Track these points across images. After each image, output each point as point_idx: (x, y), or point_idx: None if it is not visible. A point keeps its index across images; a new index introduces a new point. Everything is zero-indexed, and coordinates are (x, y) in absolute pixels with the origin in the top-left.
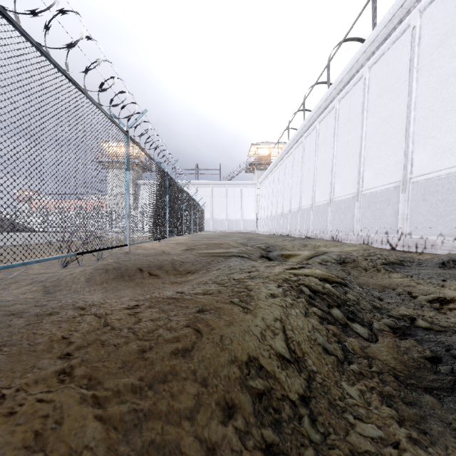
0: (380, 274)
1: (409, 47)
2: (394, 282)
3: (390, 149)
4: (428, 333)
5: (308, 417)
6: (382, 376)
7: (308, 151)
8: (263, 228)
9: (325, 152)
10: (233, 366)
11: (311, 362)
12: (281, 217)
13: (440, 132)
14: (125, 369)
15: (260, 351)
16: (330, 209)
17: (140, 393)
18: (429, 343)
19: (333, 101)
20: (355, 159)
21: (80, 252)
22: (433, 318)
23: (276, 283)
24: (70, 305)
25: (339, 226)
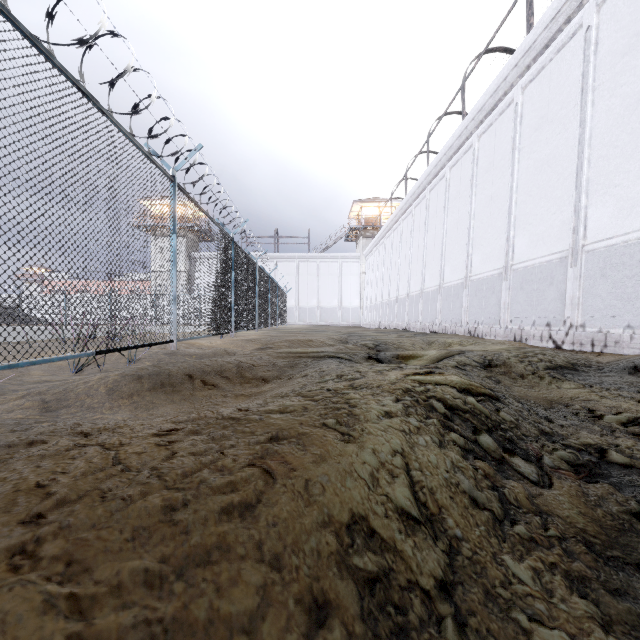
0: (544, 383)
1: (581, 56)
2: (566, 395)
3: (554, 205)
4: (629, 472)
5: (453, 620)
6: (567, 544)
7: (435, 209)
8: (371, 319)
9: (459, 211)
10: (326, 532)
11: (452, 522)
12: (395, 304)
13: (628, 177)
14: (137, 542)
15: (370, 505)
16: (466, 292)
17: (161, 587)
18: (633, 489)
19: (470, 138)
20: (502, 220)
21: (100, 350)
22: (633, 450)
23: (392, 395)
24: (67, 429)
25: (479, 315)
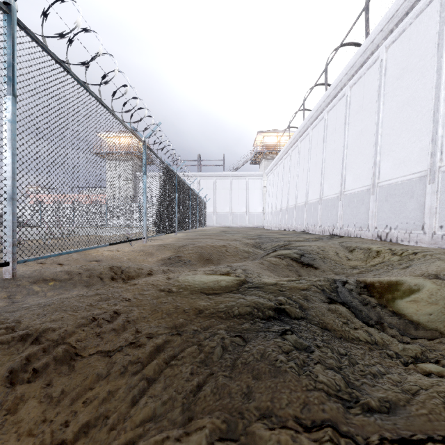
0: None
1: None
2: None
3: None
4: None
5: None
6: None
7: (333, 127)
8: (271, 223)
9: (362, 123)
10: None
11: None
12: (293, 210)
13: None
14: None
15: None
16: (374, 198)
17: None
18: None
19: (376, 51)
20: (422, 122)
21: None
22: None
23: None
24: None
25: (391, 220)
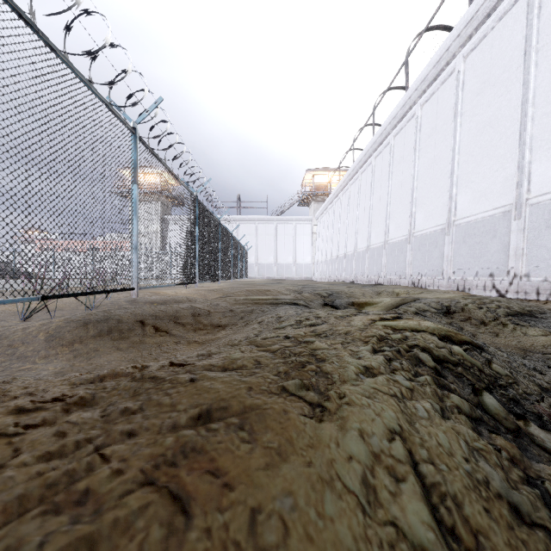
0: (509, 330)
1: (524, 21)
2: (536, 342)
3: (496, 163)
4: None
5: None
6: None
7: (380, 174)
8: (321, 274)
9: (403, 174)
10: None
11: None
12: (343, 260)
13: None
14: None
15: None
16: (410, 247)
17: None
18: None
19: (414, 107)
20: (444, 180)
21: (47, 295)
22: None
23: (366, 344)
24: None
25: (422, 268)
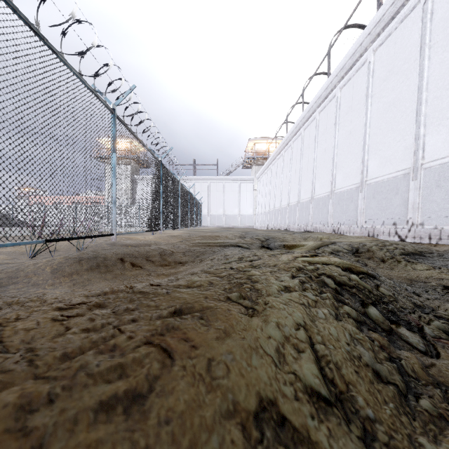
0: (402, 266)
1: (420, 23)
2: (421, 274)
3: (398, 135)
4: None
5: None
6: None
7: (308, 143)
8: (261, 223)
9: (326, 143)
10: (230, 426)
11: (362, 401)
12: (279, 212)
13: None
14: None
15: (278, 387)
16: (332, 201)
17: None
18: None
19: (334, 89)
20: (358, 148)
21: (50, 239)
22: None
23: (288, 273)
24: None
25: (341, 218)
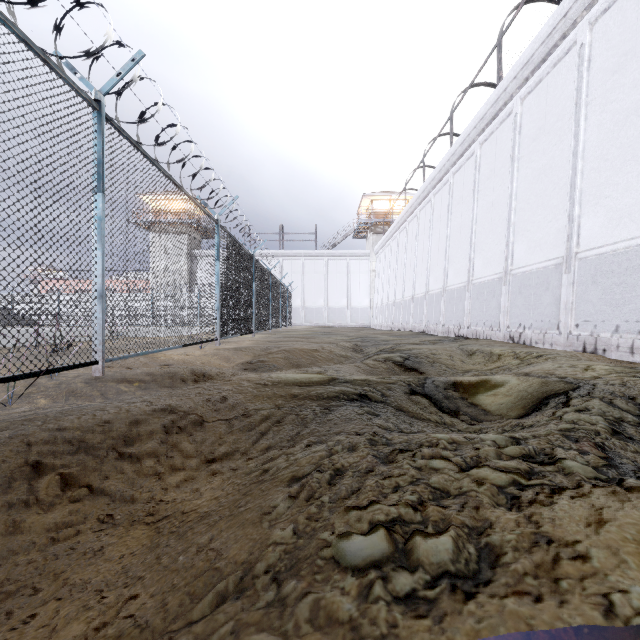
0: None
1: None
2: None
3: None
4: None
5: None
6: None
7: (460, 194)
8: (382, 320)
9: (494, 192)
10: None
11: None
12: (410, 304)
13: None
14: None
15: None
16: (507, 289)
17: None
18: None
19: (510, 102)
20: (559, 197)
21: None
22: None
23: None
24: None
25: (525, 317)
